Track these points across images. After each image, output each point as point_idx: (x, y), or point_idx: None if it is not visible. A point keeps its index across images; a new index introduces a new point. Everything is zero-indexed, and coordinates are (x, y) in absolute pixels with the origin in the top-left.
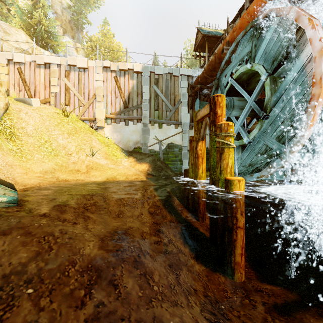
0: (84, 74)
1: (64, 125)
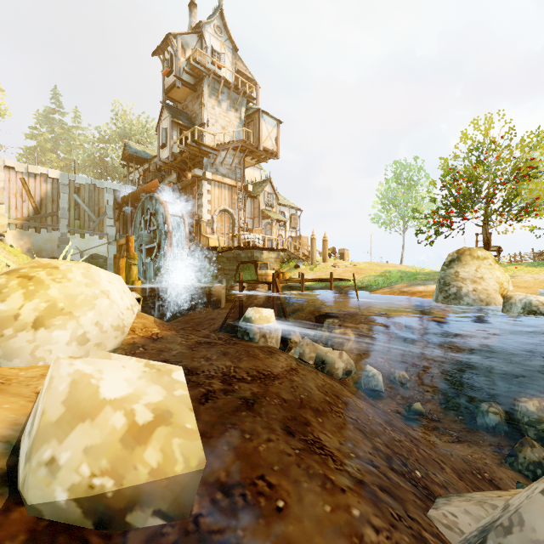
0: None
1: None
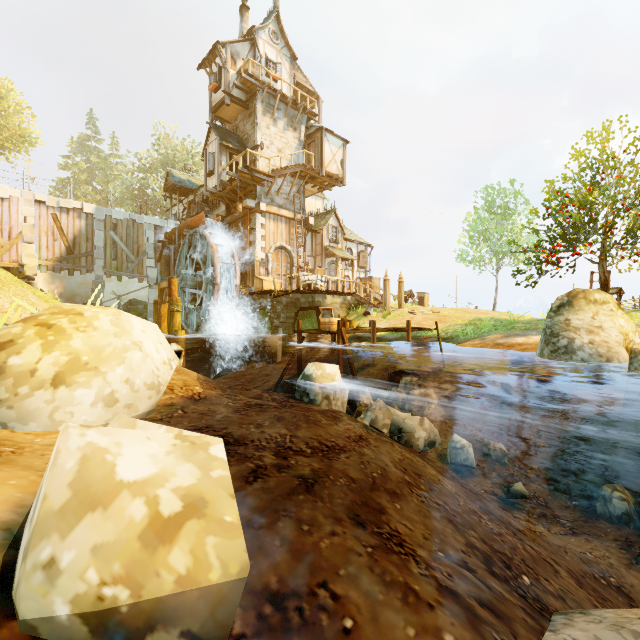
0: (2, 205)
1: None
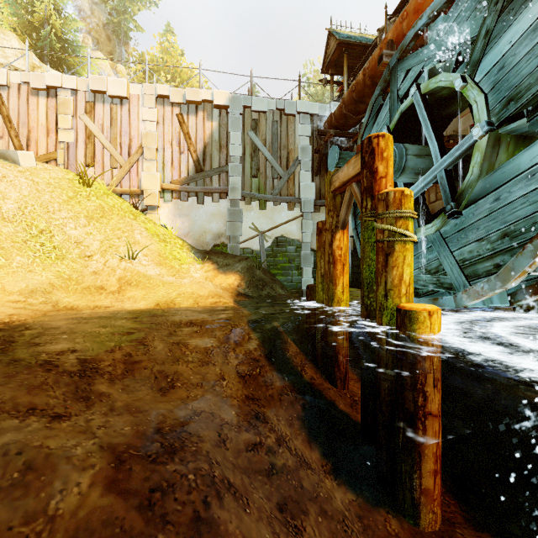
0: (121, 109)
1: (81, 202)
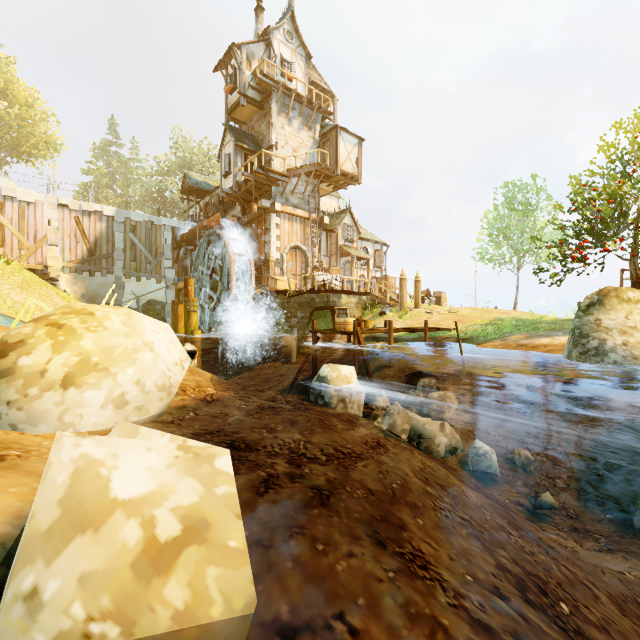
0: (28, 209)
1: (11, 277)
